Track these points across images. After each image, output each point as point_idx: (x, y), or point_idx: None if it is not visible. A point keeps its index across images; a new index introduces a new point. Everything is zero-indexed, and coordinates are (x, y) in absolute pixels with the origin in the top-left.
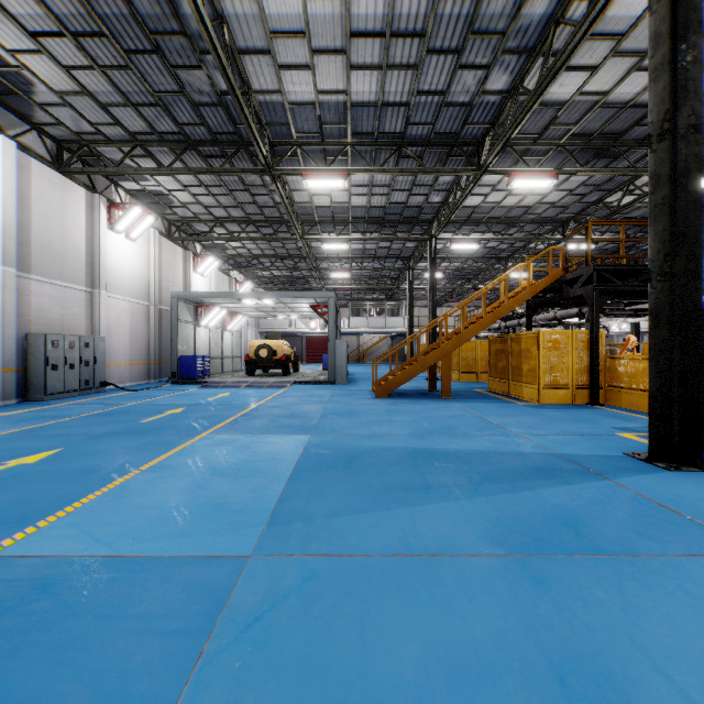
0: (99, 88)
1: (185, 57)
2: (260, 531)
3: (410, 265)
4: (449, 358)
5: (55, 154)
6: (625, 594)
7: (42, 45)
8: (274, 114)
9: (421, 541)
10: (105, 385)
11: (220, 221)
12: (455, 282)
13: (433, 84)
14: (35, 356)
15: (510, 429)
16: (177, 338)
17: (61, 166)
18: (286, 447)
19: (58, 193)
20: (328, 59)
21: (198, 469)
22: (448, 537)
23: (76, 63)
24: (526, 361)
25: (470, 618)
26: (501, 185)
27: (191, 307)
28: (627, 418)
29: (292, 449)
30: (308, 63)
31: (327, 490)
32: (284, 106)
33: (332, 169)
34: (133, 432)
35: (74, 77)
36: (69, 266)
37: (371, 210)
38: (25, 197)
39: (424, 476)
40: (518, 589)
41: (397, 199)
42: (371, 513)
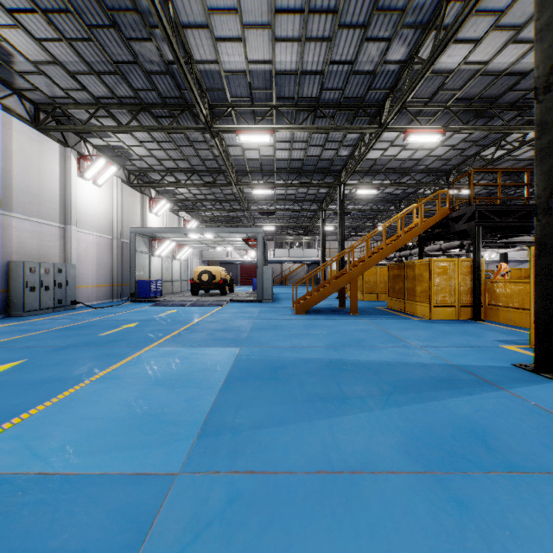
0: (67, 58)
1: (137, 31)
2: (190, 445)
3: (323, 207)
4: (356, 281)
5: (33, 115)
6: (550, 520)
7: (18, 21)
8: (212, 81)
9: (342, 456)
10: (75, 303)
11: (170, 171)
12: (359, 220)
13: (344, 55)
14: (16, 280)
15: (410, 342)
16: (135, 265)
17: (38, 124)
18: (220, 358)
19: (36, 146)
20: (256, 33)
21: (141, 379)
22: (366, 451)
23: (47, 36)
24: (419, 284)
25: (398, 552)
26: (397, 141)
27: (147, 240)
28: (506, 332)
29: (224, 360)
30: (240, 36)
31: (254, 400)
32: (220, 74)
33: (260, 127)
34: (91, 345)
35: (46, 49)
36: (45, 206)
37: (291, 162)
38: (8, 149)
39: (340, 387)
40: (442, 513)
41: (313, 153)
42: (293, 424)
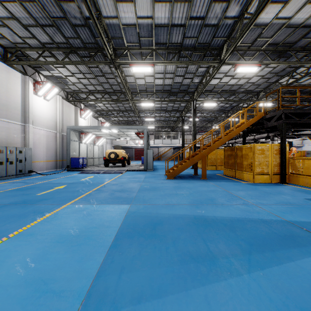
0: (21, 15)
1: None
2: None
3: (183, 114)
4: (205, 158)
5: (3, 54)
6: None
7: None
8: (115, 32)
9: None
10: (31, 172)
11: (92, 92)
12: (203, 123)
13: (199, 12)
14: None
15: (247, 200)
16: (69, 148)
17: (6, 60)
18: (114, 214)
19: (5, 74)
20: None
21: (49, 236)
22: None
23: None
24: (245, 160)
25: None
26: (229, 73)
27: (77, 133)
28: (308, 192)
29: (117, 216)
30: None
31: (136, 260)
32: (120, 26)
33: (145, 62)
34: (27, 202)
35: (6, 8)
36: (12, 112)
37: (164, 86)
38: None
39: (206, 244)
40: None
41: (177, 80)
42: (171, 295)
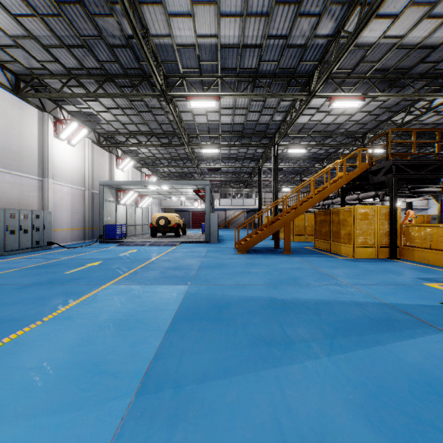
0: (41, 33)
1: (100, 8)
2: (126, 405)
3: (260, 164)
4: (289, 225)
5: (15, 84)
6: None
7: None
8: (166, 54)
9: (294, 422)
10: (51, 244)
11: (133, 134)
12: (288, 176)
13: (279, 29)
14: None
15: (341, 279)
16: (103, 212)
17: (19, 92)
18: (169, 296)
19: (17, 110)
20: (204, 9)
21: (92, 319)
22: (321, 415)
23: (22, 12)
24: (343, 228)
25: None
26: (322, 108)
27: (113, 191)
28: (423, 270)
29: (173, 298)
30: (189, 12)
31: (198, 344)
32: (173, 47)
33: (207, 94)
34: (54, 282)
35: (21, 24)
36: (25, 162)
37: (234, 126)
38: None
39: (283, 328)
40: None
41: (252, 118)
42: (239, 376)
